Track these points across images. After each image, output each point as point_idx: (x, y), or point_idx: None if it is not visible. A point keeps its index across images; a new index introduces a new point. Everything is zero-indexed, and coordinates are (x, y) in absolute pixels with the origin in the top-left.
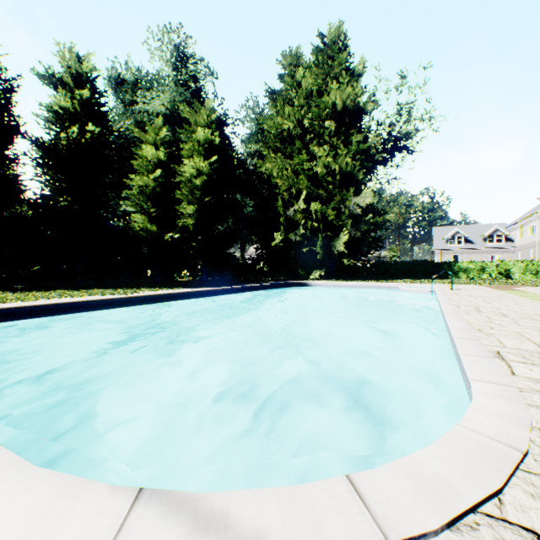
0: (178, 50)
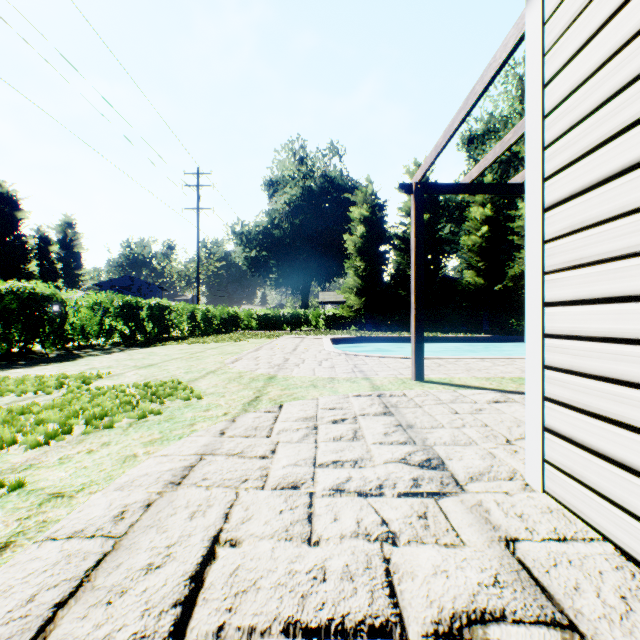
0: (521, 82)
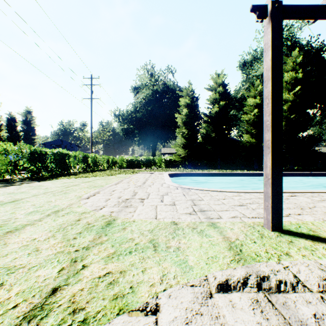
0: None
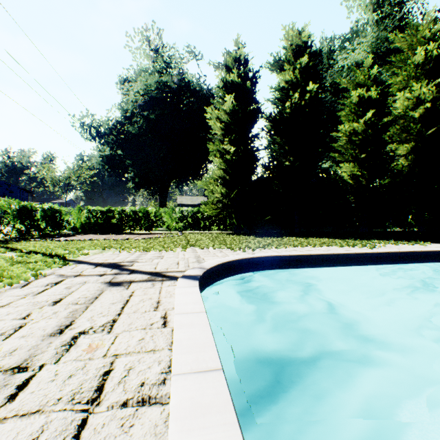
0: None
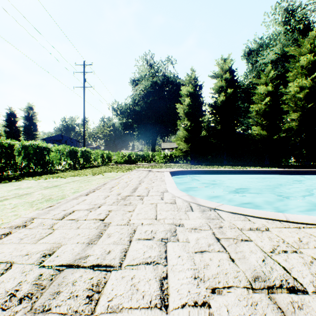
0: (286, 11)
